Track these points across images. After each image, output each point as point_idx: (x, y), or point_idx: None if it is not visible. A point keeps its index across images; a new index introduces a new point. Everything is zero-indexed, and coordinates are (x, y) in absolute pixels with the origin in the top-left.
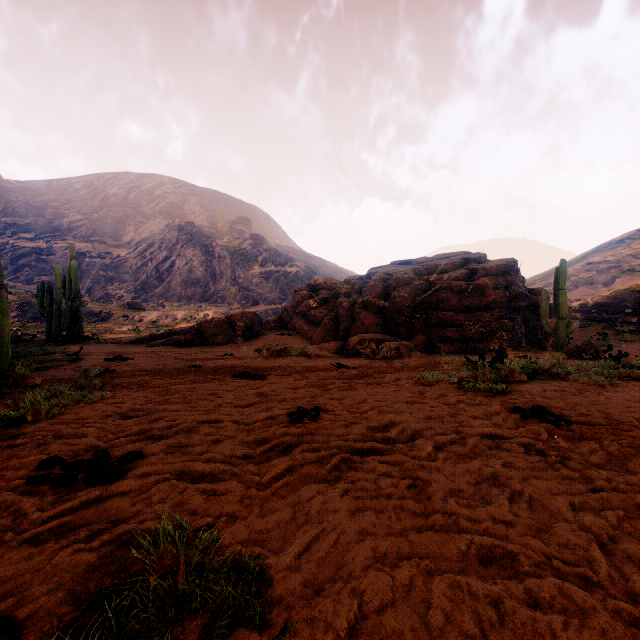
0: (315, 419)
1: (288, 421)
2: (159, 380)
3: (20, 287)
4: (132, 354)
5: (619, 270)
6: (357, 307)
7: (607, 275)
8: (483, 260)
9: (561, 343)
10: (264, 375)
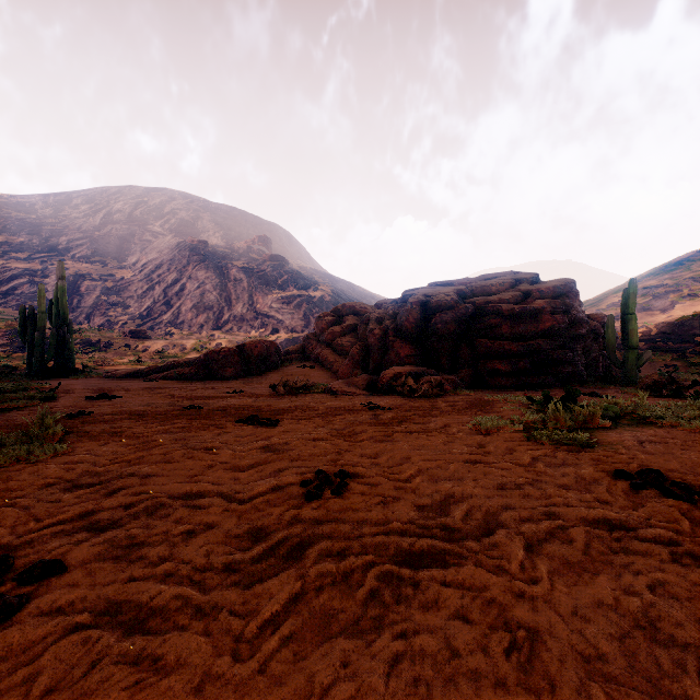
0: (340, 492)
1: (301, 495)
2: (141, 427)
3: (10, 313)
4: (123, 391)
5: (678, 295)
6: (391, 335)
7: (665, 300)
8: (536, 281)
9: (631, 377)
10: (276, 420)
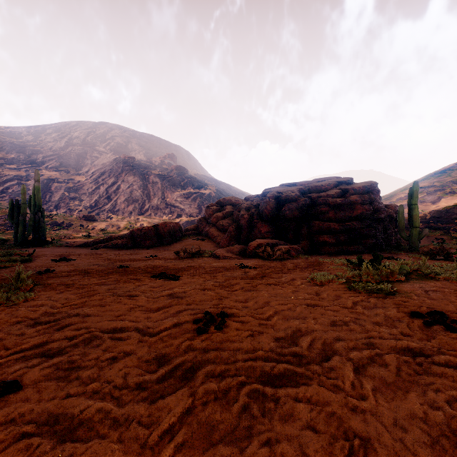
0: (221, 328)
1: (194, 330)
2: (86, 280)
3: (4, 204)
4: (76, 255)
5: (443, 192)
6: (255, 218)
7: (434, 196)
8: (351, 182)
9: (414, 246)
10: (178, 275)
